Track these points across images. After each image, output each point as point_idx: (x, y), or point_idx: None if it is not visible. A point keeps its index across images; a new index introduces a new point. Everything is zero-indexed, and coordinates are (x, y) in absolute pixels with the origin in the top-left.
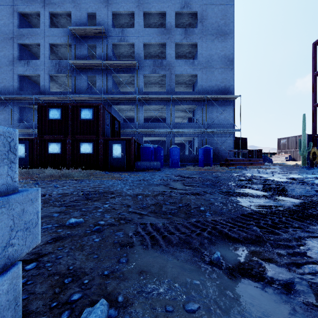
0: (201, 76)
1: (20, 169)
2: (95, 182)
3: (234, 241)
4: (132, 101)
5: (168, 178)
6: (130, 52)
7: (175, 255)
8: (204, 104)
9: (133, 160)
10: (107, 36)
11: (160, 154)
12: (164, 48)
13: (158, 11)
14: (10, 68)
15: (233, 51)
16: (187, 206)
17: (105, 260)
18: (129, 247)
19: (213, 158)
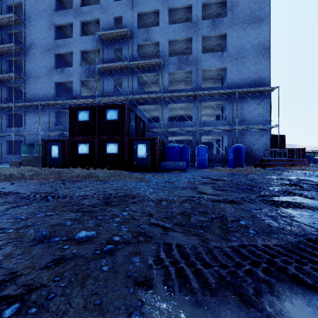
0: (231, 69)
1: (53, 169)
2: (118, 183)
3: (313, 292)
4: (157, 100)
5: (195, 180)
6: (155, 52)
7: (217, 314)
8: (234, 99)
9: (158, 160)
10: (132, 37)
11: (185, 154)
12: (190, 44)
13: (183, 5)
14: (48, 77)
15: (269, 38)
16: (221, 218)
17: (110, 312)
18: (147, 287)
19: (245, 158)
